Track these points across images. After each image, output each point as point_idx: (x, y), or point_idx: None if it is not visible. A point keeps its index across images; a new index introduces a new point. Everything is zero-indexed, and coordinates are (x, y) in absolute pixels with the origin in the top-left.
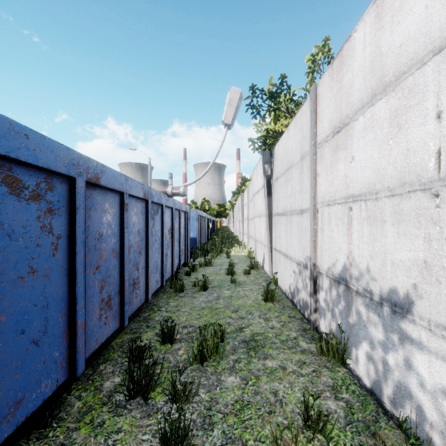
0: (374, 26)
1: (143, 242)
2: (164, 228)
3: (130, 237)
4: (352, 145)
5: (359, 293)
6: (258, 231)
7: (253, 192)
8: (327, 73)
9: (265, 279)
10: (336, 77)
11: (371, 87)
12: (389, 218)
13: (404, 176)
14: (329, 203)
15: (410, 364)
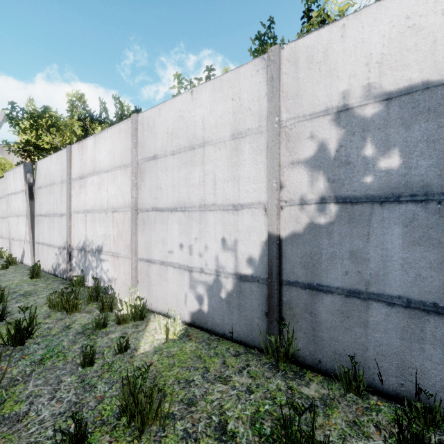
0: (94, 146)
1: None
2: None
3: None
4: (87, 188)
5: (89, 251)
6: (16, 229)
7: (7, 192)
8: (77, 146)
9: (27, 269)
10: (81, 151)
11: (93, 168)
12: (98, 220)
13: (101, 206)
14: (78, 212)
15: (102, 268)
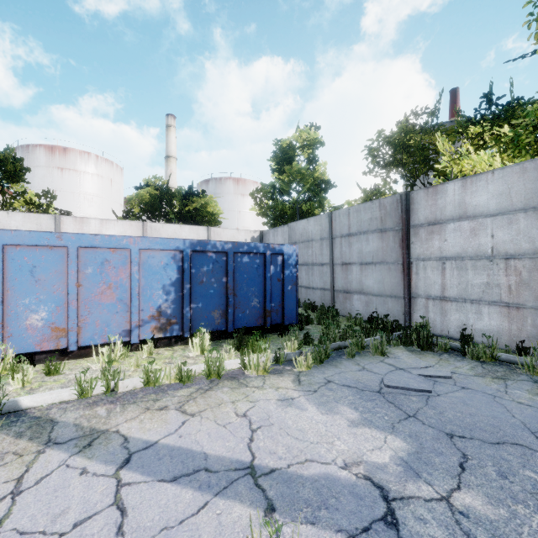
0: (100, 225)
1: None
2: None
3: None
4: None
5: None
6: None
7: None
8: (72, 218)
9: None
10: (79, 223)
11: None
12: None
13: None
14: None
15: None
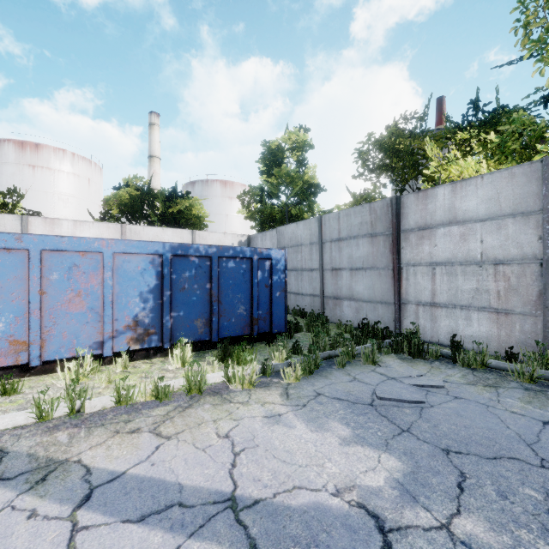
0: (73, 227)
1: None
2: None
3: None
4: None
5: None
6: None
7: None
8: (41, 219)
9: None
10: (49, 225)
11: None
12: None
13: None
14: None
15: None
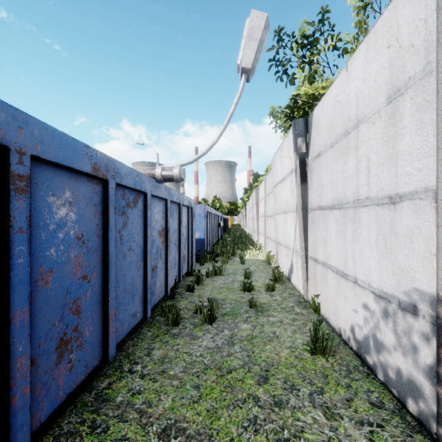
0: None
1: (97, 255)
2: (149, 229)
3: (48, 250)
4: None
5: None
6: (282, 231)
7: (274, 182)
8: None
9: (296, 299)
10: None
11: None
12: None
13: None
14: None
15: None
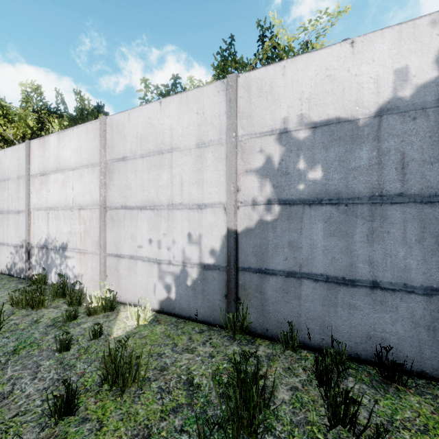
0: (57, 143)
1: None
2: None
3: None
4: (50, 185)
5: (52, 249)
6: None
7: None
8: (37, 141)
9: None
10: (42, 147)
11: (57, 166)
12: (62, 217)
13: (66, 204)
14: (38, 209)
15: (67, 265)
